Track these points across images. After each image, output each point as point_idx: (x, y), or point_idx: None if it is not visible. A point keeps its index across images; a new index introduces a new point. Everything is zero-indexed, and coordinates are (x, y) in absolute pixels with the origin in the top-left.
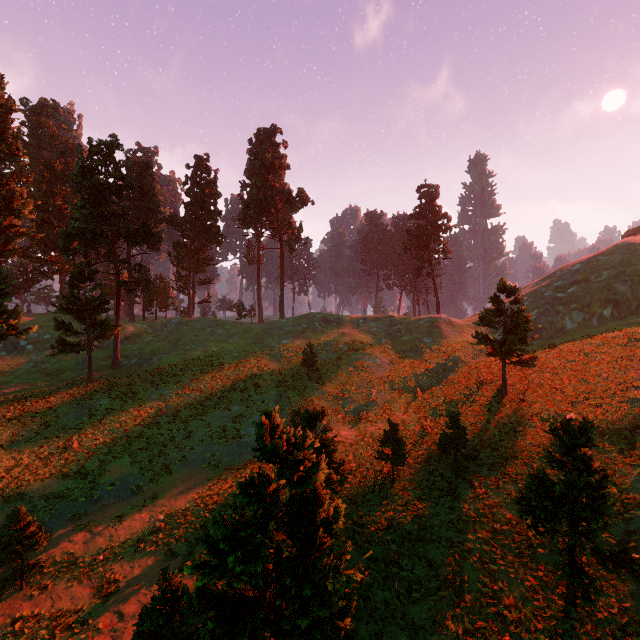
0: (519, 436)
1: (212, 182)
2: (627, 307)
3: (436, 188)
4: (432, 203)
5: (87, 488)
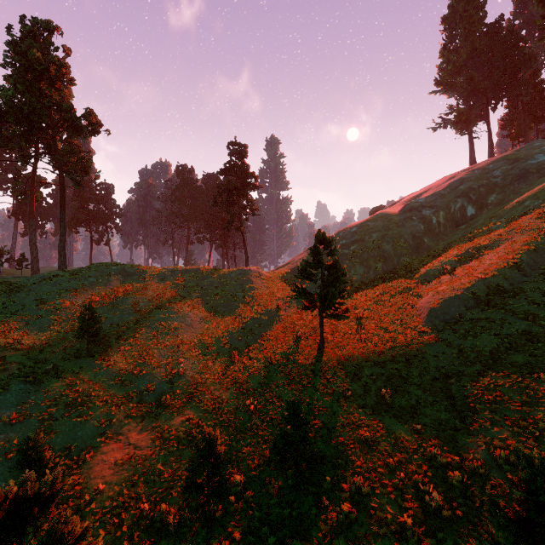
0: (350, 403)
1: None
2: (392, 262)
3: (245, 148)
4: (242, 160)
5: None
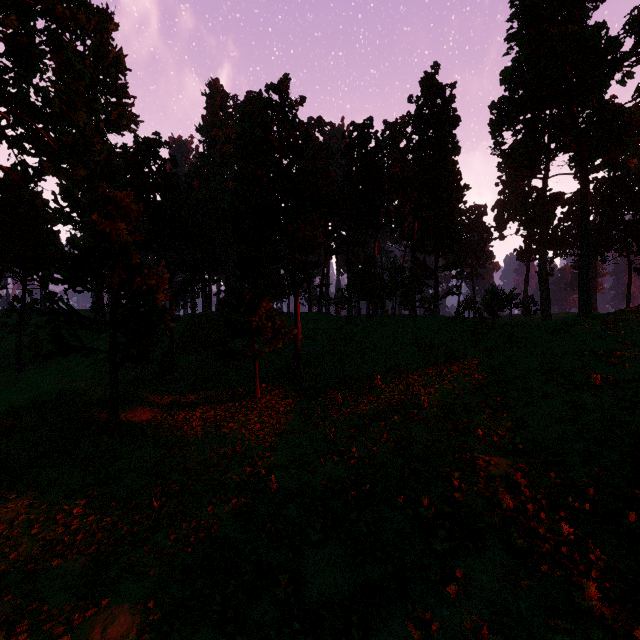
0: None
1: (444, 105)
2: None
3: None
4: None
5: (48, 634)
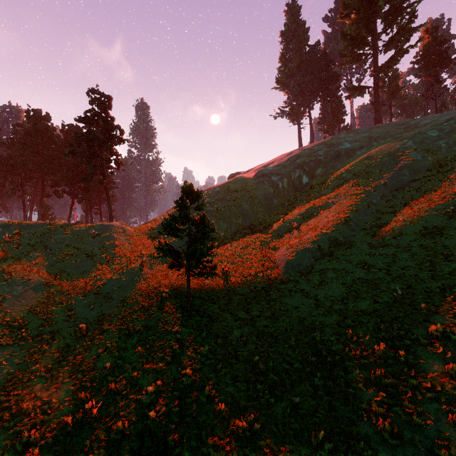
0: (222, 379)
1: None
2: (249, 219)
3: (109, 99)
4: (105, 111)
5: None
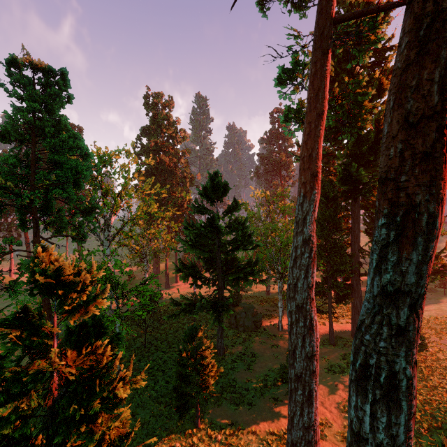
0: None
1: None
2: None
3: None
4: None
5: None
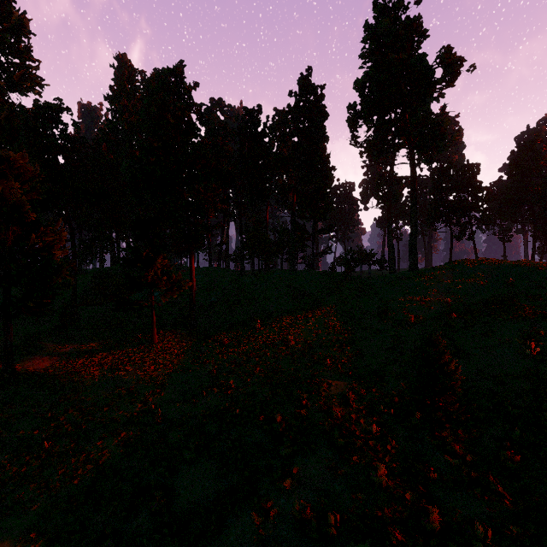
0: None
1: (316, 102)
2: None
3: None
4: None
5: None
